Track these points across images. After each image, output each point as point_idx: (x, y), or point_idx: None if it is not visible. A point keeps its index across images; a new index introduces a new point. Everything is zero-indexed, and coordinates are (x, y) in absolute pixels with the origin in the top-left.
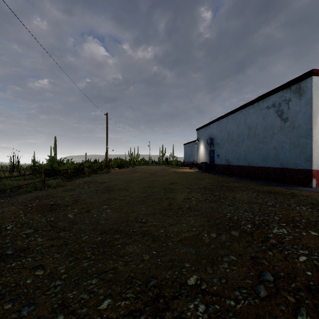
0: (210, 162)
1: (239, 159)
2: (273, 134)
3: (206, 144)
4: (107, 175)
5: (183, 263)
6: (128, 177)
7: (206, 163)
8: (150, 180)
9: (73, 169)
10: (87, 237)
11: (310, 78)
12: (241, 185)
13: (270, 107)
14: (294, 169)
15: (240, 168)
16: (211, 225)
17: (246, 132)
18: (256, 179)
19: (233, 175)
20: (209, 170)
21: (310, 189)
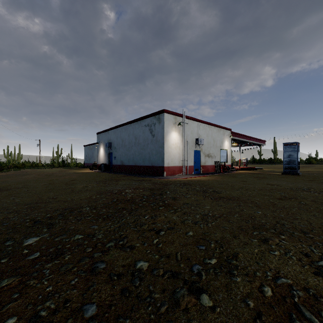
0: (108, 163)
1: (129, 161)
2: (148, 144)
3: (105, 148)
4: None
5: (81, 204)
6: (20, 179)
7: (105, 164)
8: (49, 180)
9: None
10: (15, 207)
11: (163, 113)
12: (127, 178)
13: (146, 126)
14: (157, 166)
15: (130, 167)
16: (98, 194)
17: (134, 141)
18: (139, 174)
19: (125, 173)
20: (108, 170)
21: (162, 177)
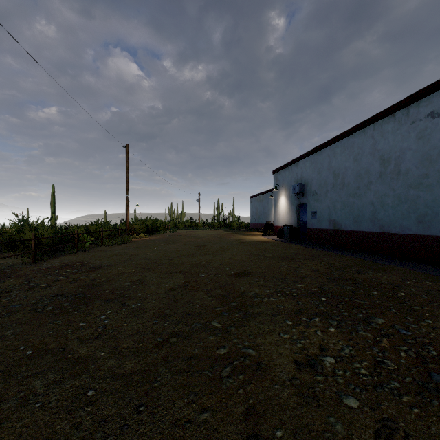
0: (298, 225)
1: (359, 220)
2: None
3: (290, 195)
4: (119, 248)
5: None
6: (153, 254)
7: (291, 227)
8: (193, 263)
9: (53, 238)
10: None
11: None
12: (397, 278)
13: (439, 113)
14: None
15: (362, 236)
16: None
17: (377, 169)
18: (405, 260)
19: (348, 249)
20: (297, 238)
21: None
